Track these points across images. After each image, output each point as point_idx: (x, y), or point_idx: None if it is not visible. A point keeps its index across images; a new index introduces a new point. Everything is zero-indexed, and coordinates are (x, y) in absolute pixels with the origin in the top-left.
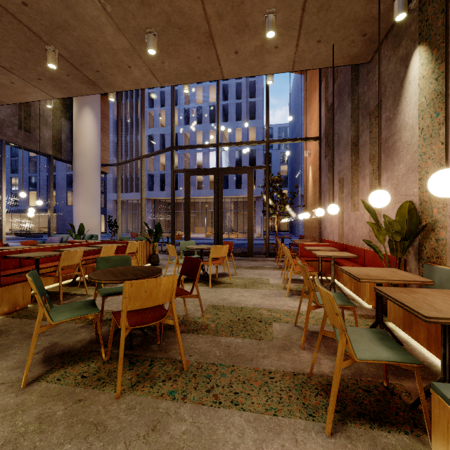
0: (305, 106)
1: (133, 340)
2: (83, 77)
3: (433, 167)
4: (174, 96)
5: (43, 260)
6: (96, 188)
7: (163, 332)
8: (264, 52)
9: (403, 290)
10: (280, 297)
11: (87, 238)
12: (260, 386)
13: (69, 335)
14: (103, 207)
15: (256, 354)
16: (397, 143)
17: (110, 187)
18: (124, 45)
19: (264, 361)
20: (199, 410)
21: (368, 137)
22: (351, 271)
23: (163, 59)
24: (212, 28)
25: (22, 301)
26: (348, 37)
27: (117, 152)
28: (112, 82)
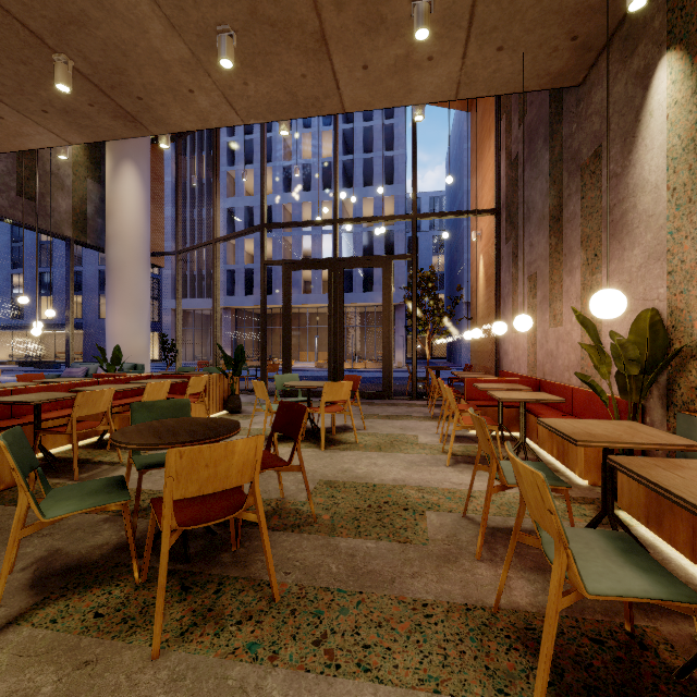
0: (473, 161)
1: (191, 545)
2: (116, 109)
3: (694, 252)
4: (265, 144)
5: (51, 406)
6: (143, 291)
7: (242, 530)
8: (410, 67)
9: (660, 463)
10: (437, 467)
11: (128, 369)
12: (408, 632)
13: (82, 536)
14: (156, 320)
15: (401, 569)
16: (629, 214)
17: (168, 289)
18: (181, 53)
19: (414, 582)
20: (300, 682)
21: (578, 206)
22: (560, 426)
23: (246, 78)
24: (326, 25)
25: (10, 475)
26: (548, 42)
27: (176, 234)
28: (163, 117)
